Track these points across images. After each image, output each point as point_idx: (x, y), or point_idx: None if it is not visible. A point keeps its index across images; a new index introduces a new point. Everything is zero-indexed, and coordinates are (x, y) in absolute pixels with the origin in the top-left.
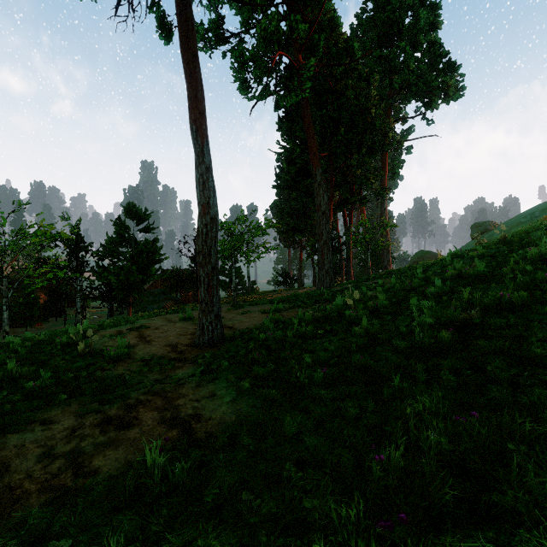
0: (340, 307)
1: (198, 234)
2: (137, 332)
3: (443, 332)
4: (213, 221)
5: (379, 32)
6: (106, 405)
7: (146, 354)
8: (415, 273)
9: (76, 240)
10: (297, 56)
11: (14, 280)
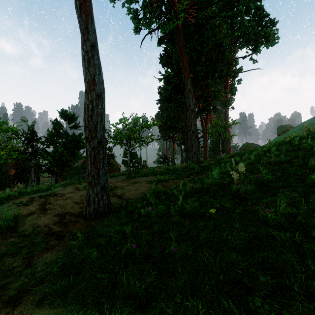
0: (218, 179)
1: (84, 110)
2: (44, 199)
3: None
4: (98, 98)
5: (224, 1)
6: None
7: (31, 225)
8: (271, 151)
9: (31, 134)
10: (173, 0)
11: None
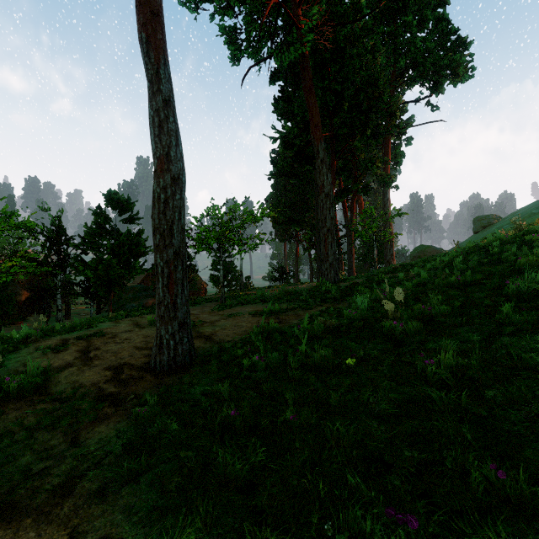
0: (365, 311)
1: (153, 202)
2: (84, 343)
3: None
4: (175, 183)
5: (383, 8)
6: None
7: (71, 384)
8: (454, 264)
9: (56, 232)
10: (295, 11)
11: None
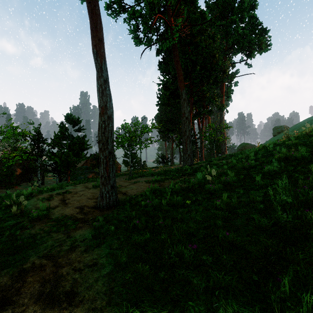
0: (200, 180)
1: (99, 128)
2: (61, 196)
3: (308, 212)
4: (109, 119)
5: (220, 10)
6: (5, 269)
7: (60, 214)
8: (249, 156)
9: (37, 136)
10: (170, 19)
11: (1, 160)
